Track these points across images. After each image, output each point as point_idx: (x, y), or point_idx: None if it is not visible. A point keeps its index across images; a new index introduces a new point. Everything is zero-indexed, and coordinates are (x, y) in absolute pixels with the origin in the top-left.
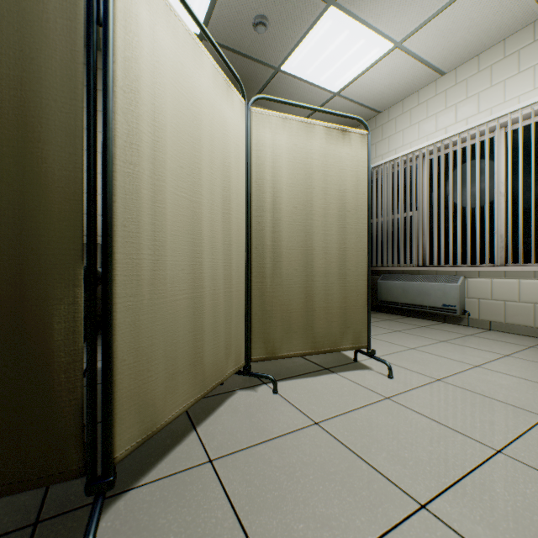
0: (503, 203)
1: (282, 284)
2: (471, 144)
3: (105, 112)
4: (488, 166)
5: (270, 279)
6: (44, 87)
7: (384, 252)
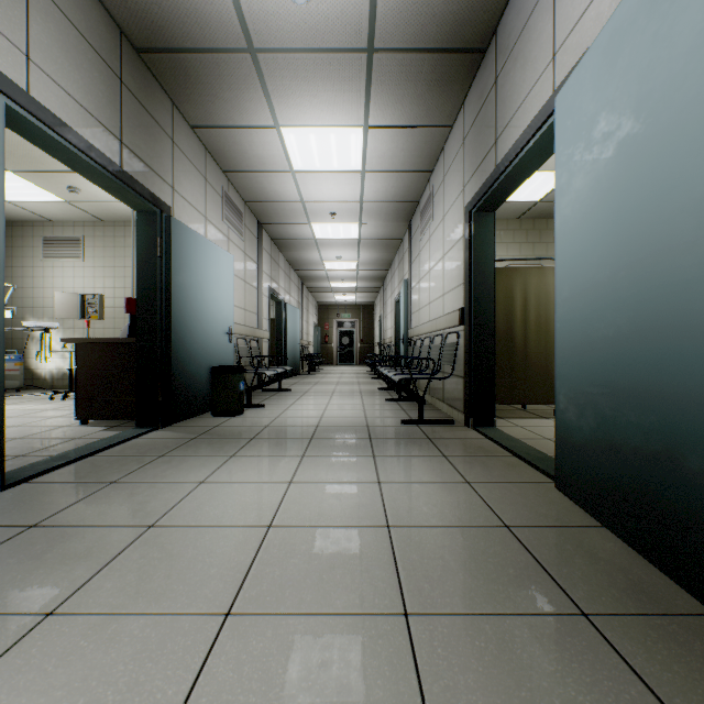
0: None
1: None
2: None
3: None
4: None
5: None
6: (550, 312)
7: None
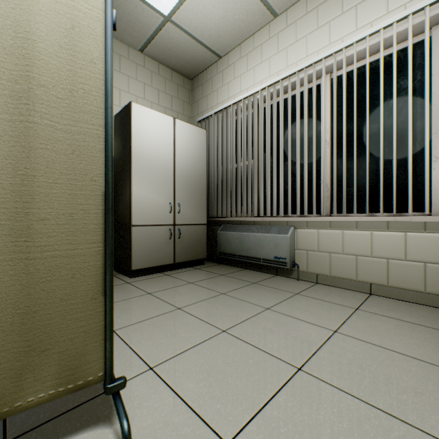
0: (329, 151)
1: None
2: (300, 91)
3: None
4: (316, 113)
5: None
6: None
7: (224, 202)
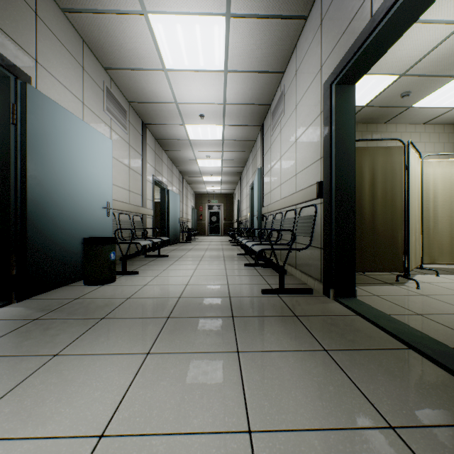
0: None
1: (438, 233)
2: None
3: (408, 190)
4: None
5: (431, 230)
6: (396, 187)
7: None
